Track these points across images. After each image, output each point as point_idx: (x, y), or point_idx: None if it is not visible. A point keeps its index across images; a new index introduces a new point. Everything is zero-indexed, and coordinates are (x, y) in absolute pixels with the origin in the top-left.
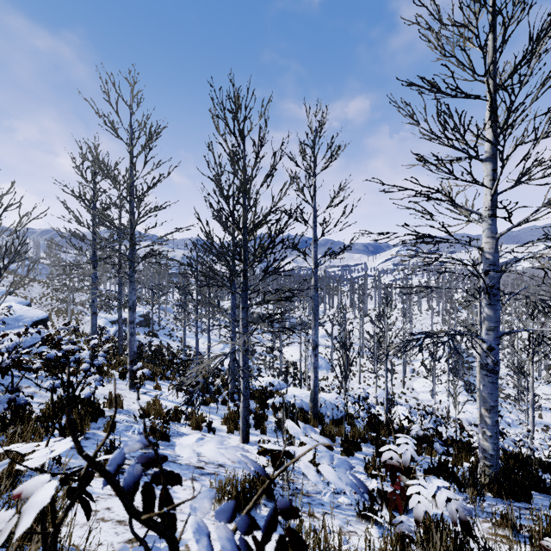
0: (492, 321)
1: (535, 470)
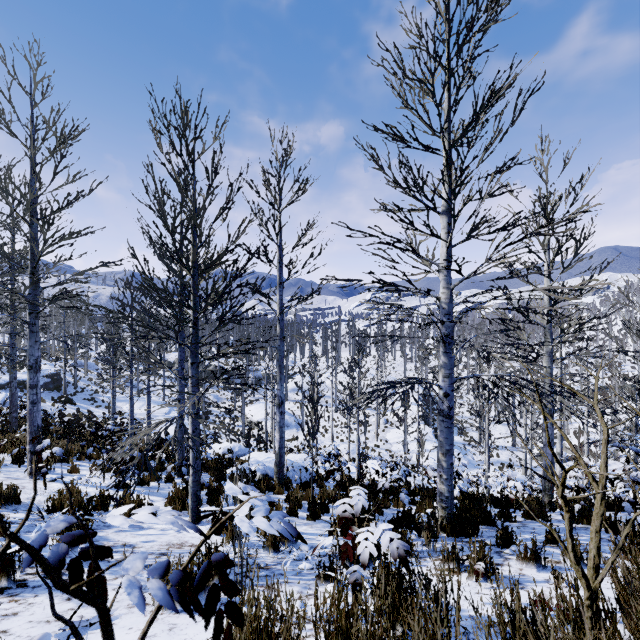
0: (448, 368)
1: (483, 506)
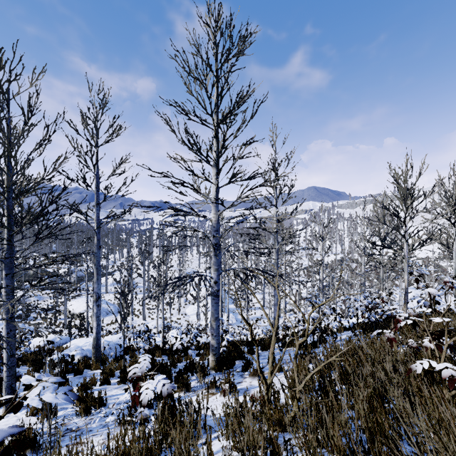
0: (216, 265)
1: (238, 348)
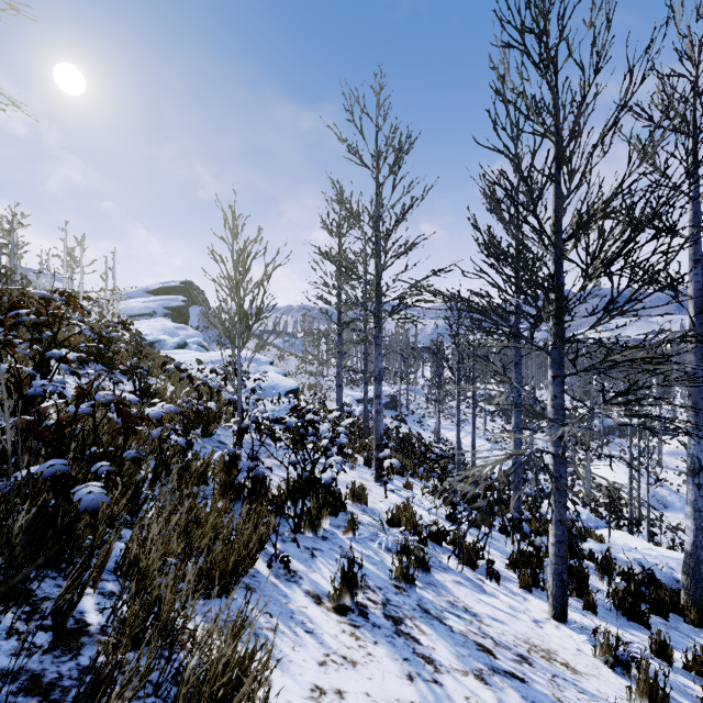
0: None
1: None
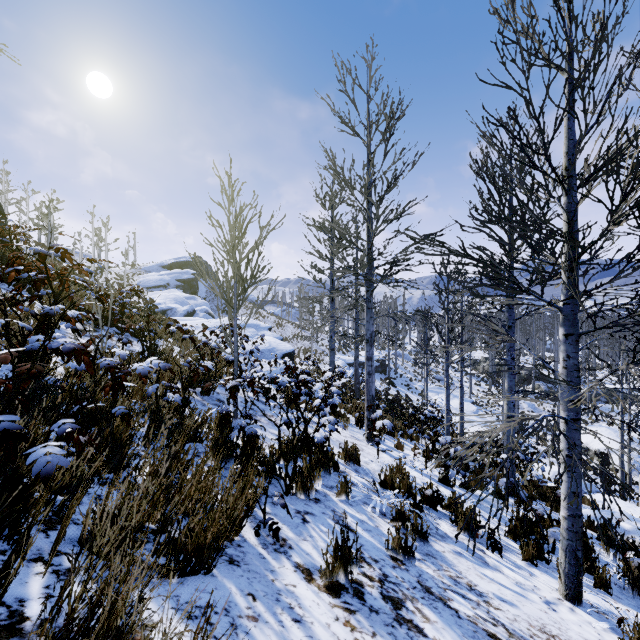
0: None
1: None
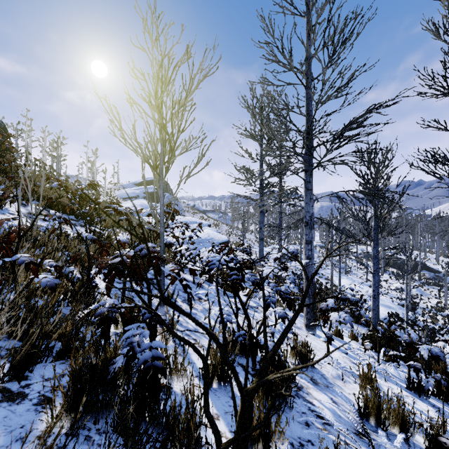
0: None
1: None
